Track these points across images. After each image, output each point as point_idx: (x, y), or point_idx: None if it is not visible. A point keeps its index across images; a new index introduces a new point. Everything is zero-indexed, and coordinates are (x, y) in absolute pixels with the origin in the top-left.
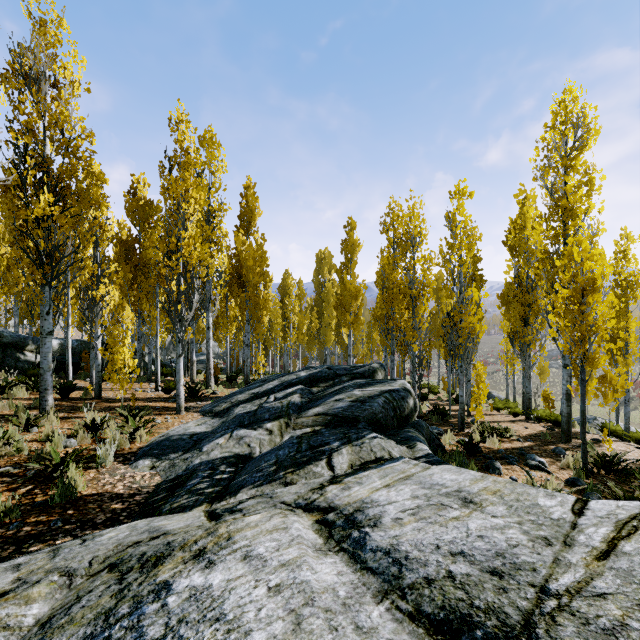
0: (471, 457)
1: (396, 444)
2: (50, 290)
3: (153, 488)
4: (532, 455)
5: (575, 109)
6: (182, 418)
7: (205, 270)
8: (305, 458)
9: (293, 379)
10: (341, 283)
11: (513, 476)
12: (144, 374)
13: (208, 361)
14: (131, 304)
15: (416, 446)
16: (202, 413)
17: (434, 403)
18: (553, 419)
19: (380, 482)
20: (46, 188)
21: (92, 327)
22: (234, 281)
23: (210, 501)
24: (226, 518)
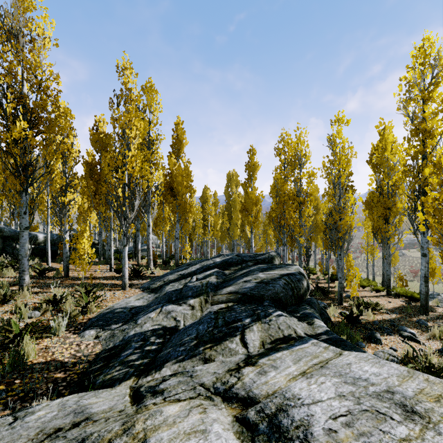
0: (353, 328)
1: (298, 321)
2: (26, 195)
3: (93, 357)
4: (403, 327)
5: (432, 53)
6: (126, 293)
7: (146, 183)
8: (221, 334)
9: (210, 264)
10: (245, 193)
11: (393, 346)
12: (104, 259)
13: (148, 250)
14: (94, 208)
15: (315, 323)
16: (142, 289)
17: (314, 281)
18: (409, 295)
19: (295, 367)
20: (22, 117)
21: (61, 224)
22: (168, 192)
23: (138, 374)
24: (147, 402)
